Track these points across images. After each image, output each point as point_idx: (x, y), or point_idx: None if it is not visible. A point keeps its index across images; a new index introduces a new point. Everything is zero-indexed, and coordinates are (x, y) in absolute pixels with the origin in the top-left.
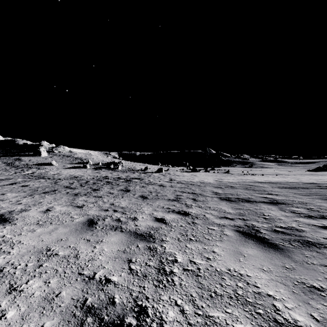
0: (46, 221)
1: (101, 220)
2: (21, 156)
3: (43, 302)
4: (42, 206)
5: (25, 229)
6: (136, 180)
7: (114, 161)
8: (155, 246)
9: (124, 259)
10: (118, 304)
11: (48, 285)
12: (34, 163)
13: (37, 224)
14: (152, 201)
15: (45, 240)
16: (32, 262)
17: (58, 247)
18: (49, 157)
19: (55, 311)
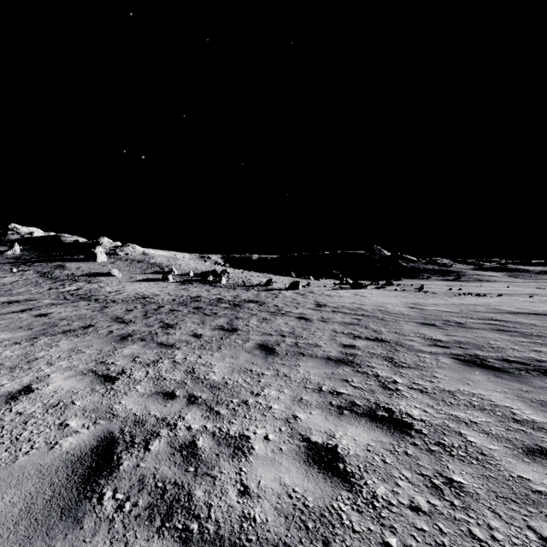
0: None
1: (138, 450)
2: (66, 261)
3: None
4: (25, 374)
5: None
6: (251, 304)
7: (214, 270)
8: None
9: None
10: None
11: None
12: (85, 273)
13: None
14: (286, 363)
15: None
16: None
17: None
18: (109, 262)
19: None
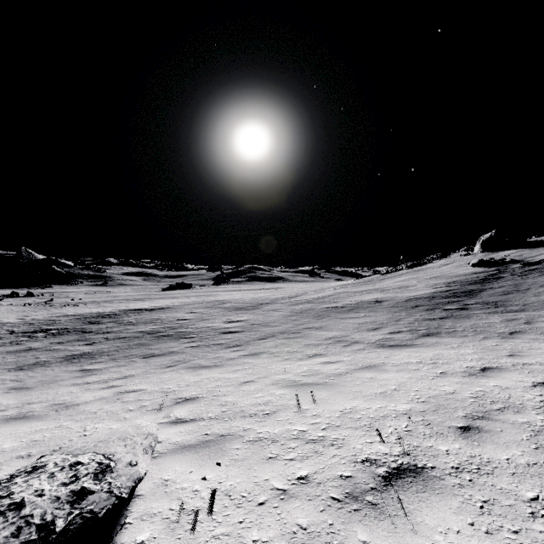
0: None
1: None
2: None
3: None
4: None
5: None
6: None
7: None
8: None
9: None
10: None
11: None
12: None
13: None
14: None
15: None
16: None
17: None
18: None
19: None
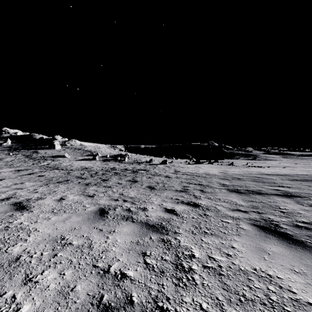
0: (60, 209)
1: (112, 210)
2: (38, 149)
3: (58, 297)
4: (56, 195)
5: (41, 217)
6: (142, 171)
7: (120, 154)
8: (169, 238)
9: (139, 251)
10: (136, 304)
11: (63, 277)
12: (50, 156)
13: (51, 212)
14: (159, 192)
15: (60, 229)
16: (48, 251)
17: (72, 235)
18: (62, 149)
19: (70, 308)
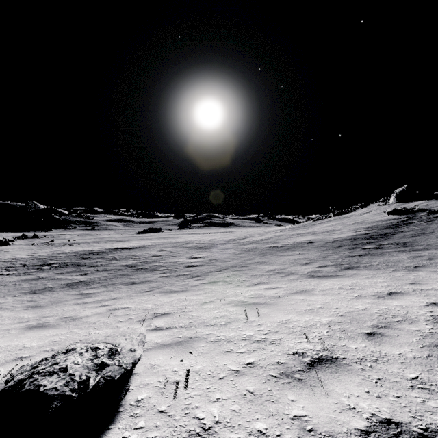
0: None
1: None
2: None
3: None
4: None
5: None
6: None
7: None
8: None
9: None
10: None
11: None
12: None
13: None
14: None
15: None
16: None
17: None
18: None
19: None
